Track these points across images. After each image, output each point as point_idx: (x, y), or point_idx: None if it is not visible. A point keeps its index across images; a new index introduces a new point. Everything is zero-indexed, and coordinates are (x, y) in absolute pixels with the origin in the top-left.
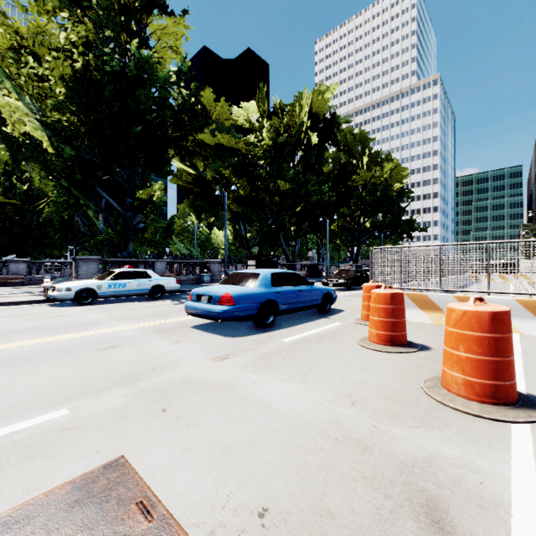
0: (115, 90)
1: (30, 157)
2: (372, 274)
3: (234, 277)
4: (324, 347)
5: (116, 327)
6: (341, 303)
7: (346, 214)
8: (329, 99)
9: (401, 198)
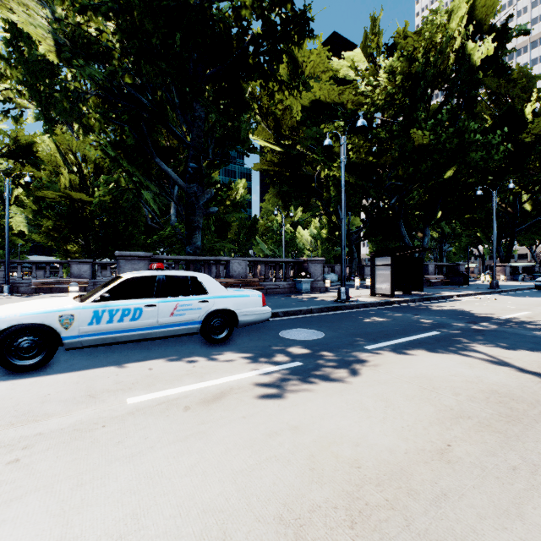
0: None
1: (63, 112)
2: None
3: None
4: None
5: None
6: None
7: None
8: None
9: None
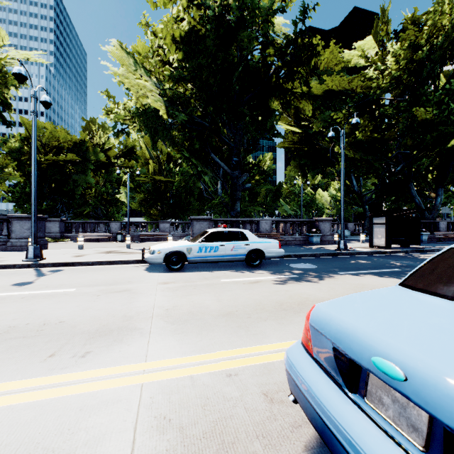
0: (218, 41)
1: (162, 135)
2: None
3: None
4: None
5: (130, 367)
6: None
7: None
8: None
9: None
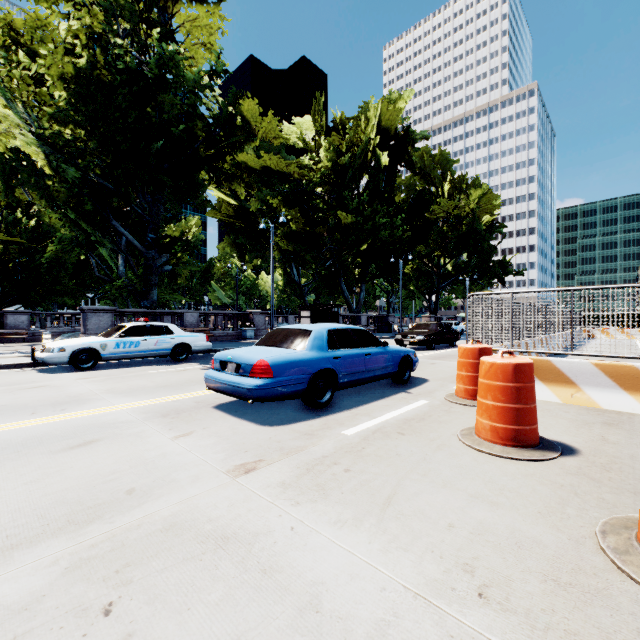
0: (131, 95)
1: (27, 182)
2: (469, 330)
3: (276, 335)
4: (408, 446)
5: (108, 407)
6: (422, 369)
7: (422, 254)
8: (402, 110)
9: (491, 233)
